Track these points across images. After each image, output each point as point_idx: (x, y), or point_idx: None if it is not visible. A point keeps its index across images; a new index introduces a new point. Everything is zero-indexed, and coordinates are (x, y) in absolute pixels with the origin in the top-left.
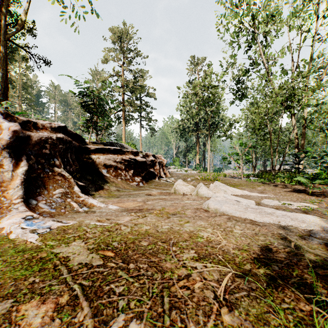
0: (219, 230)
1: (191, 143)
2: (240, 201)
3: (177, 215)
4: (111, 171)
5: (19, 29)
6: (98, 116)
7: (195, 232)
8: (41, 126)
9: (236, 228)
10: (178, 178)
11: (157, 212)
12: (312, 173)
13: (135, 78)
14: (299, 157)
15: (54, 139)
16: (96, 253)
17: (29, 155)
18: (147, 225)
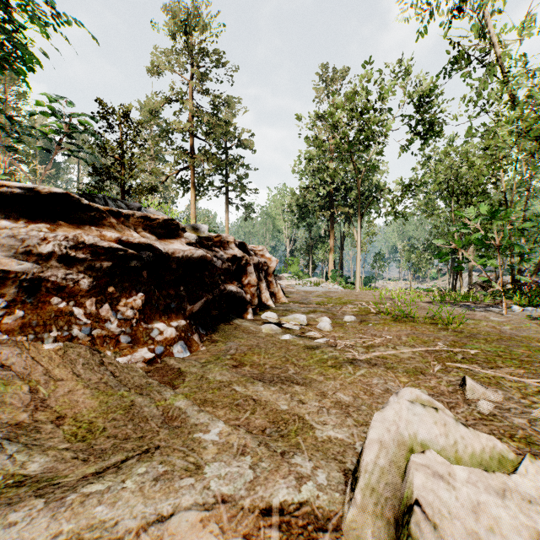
0: None
1: (317, 233)
2: None
3: None
4: (2, 304)
5: None
6: None
7: None
8: None
9: None
10: (312, 310)
11: None
12: None
13: (214, 108)
14: None
15: None
16: None
17: None
18: None
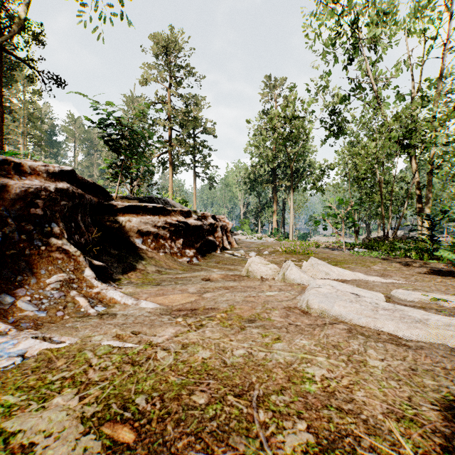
0: (340, 361)
1: (265, 198)
2: (360, 295)
3: (256, 323)
4: (150, 241)
5: (16, 32)
6: (129, 157)
7: (296, 367)
8: (29, 169)
9: (369, 354)
10: (250, 250)
11: (222, 317)
12: (453, 244)
13: (186, 106)
14: (433, 219)
15: (52, 191)
16: (96, 435)
17: (5, 217)
18: (206, 347)
